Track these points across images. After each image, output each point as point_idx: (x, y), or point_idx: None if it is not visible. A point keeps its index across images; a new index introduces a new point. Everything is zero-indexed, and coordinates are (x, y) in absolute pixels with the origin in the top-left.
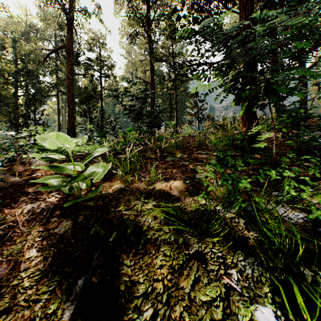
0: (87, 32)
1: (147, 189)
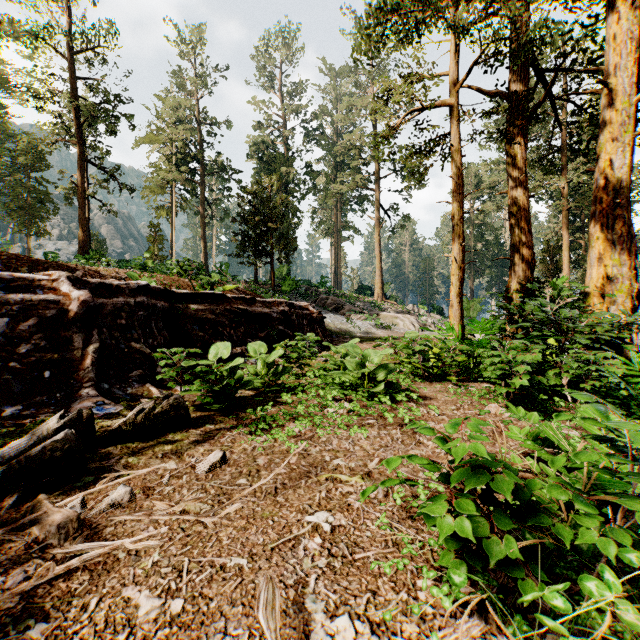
0: None
1: None
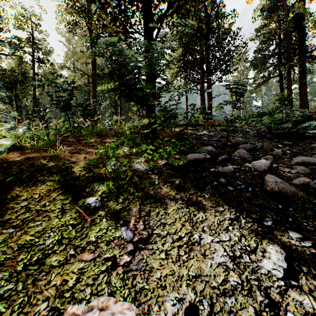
0: (13, 7)
1: (51, 158)
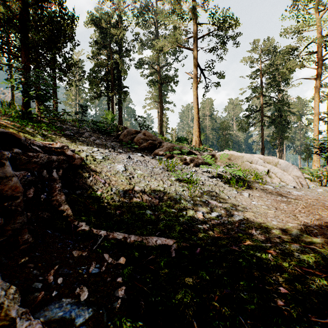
0: None
1: None
